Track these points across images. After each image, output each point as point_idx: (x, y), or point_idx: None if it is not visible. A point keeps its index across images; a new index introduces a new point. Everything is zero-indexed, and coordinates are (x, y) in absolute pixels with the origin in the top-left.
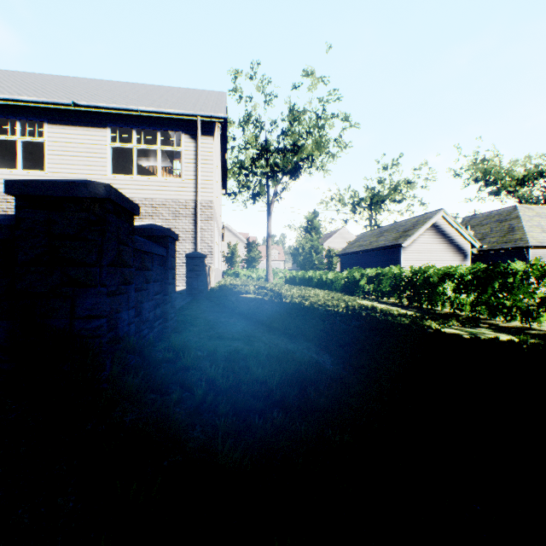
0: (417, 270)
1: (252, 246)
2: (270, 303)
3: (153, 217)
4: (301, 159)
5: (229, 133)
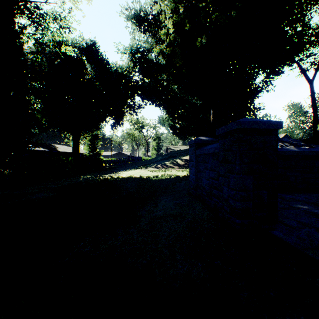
0: None
1: None
2: None
3: None
4: None
5: None
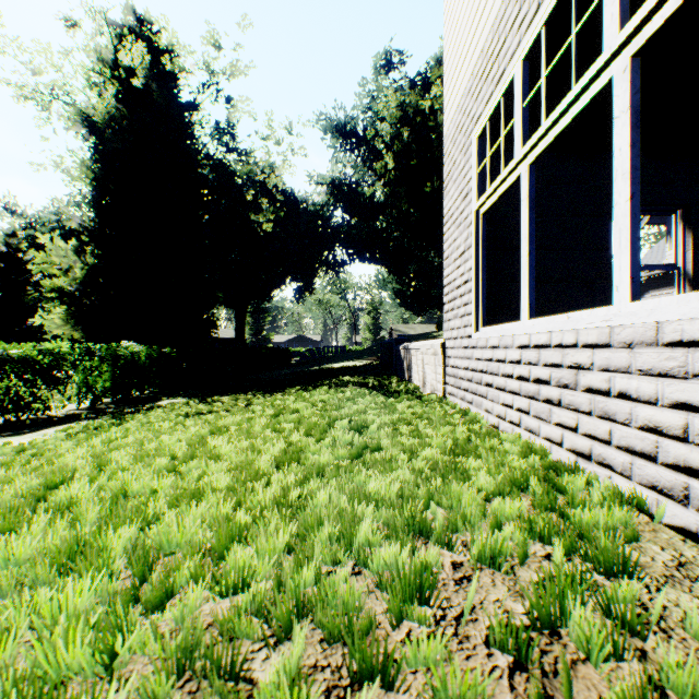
0: None
1: None
2: None
3: None
4: None
5: None
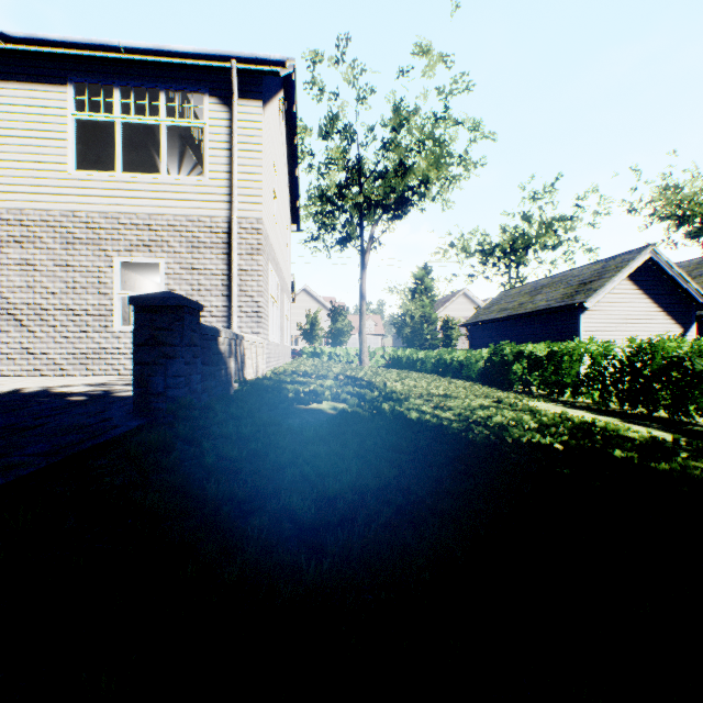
0: (647, 345)
1: (338, 314)
2: (371, 432)
3: (151, 248)
4: (409, 188)
5: (305, 147)
